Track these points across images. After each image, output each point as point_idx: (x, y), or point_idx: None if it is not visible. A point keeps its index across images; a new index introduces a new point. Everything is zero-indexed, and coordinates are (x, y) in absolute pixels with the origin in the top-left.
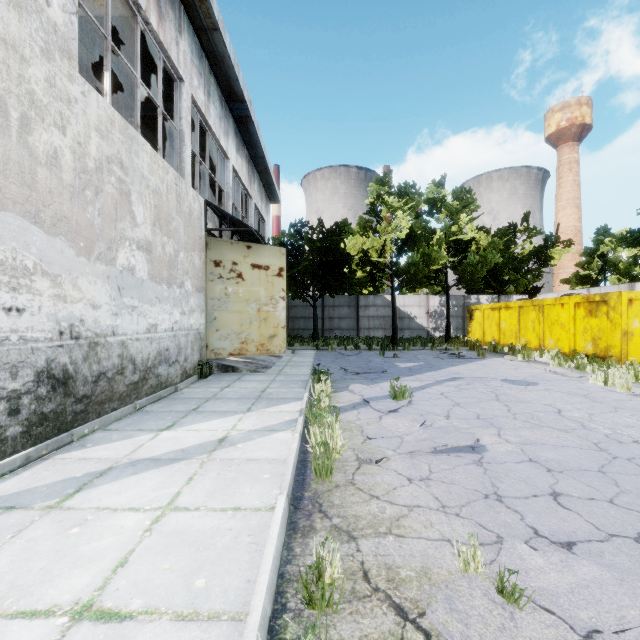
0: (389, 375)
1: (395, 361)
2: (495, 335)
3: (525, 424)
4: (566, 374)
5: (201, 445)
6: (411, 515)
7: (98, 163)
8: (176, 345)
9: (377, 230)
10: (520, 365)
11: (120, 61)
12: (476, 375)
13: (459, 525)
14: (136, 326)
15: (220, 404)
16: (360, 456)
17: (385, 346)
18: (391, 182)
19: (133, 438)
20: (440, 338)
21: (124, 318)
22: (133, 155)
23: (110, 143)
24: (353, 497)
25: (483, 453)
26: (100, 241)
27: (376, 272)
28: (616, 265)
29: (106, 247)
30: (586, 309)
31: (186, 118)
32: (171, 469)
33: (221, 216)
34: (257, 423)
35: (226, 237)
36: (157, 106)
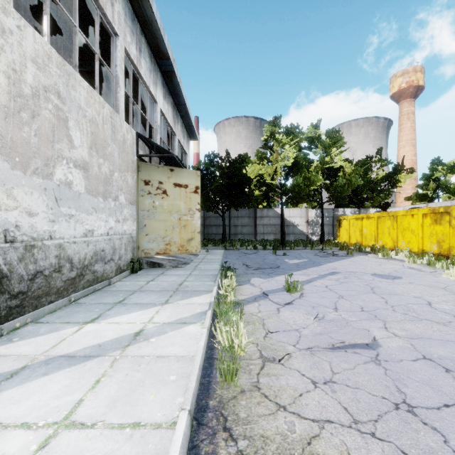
0: (281, 270)
1: (285, 258)
2: (358, 238)
3: (405, 316)
4: (421, 269)
5: (117, 339)
6: (323, 435)
7: (34, 90)
8: (111, 247)
9: (270, 160)
10: (382, 262)
11: (71, 25)
12: (350, 270)
13: (379, 452)
14: (73, 231)
15: (143, 296)
16: (263, 354)
17: (276, 247)
18: (280, 124)
19: (58, 331)
20: (316, 240)
21: (61, 224)
22: (70, 88)
23: (47, 75)
24: (259, 407)
25: (377, 349)
26: (37, 158)
27: (269, 191)
28: (446, 186)
29: (43, 163)
30: (432, 218)
31: (120, 66)
32: (82, 369)
33: (150, 146)
34: (171, 315)
35: (155, 163)
36: (95, 53)
